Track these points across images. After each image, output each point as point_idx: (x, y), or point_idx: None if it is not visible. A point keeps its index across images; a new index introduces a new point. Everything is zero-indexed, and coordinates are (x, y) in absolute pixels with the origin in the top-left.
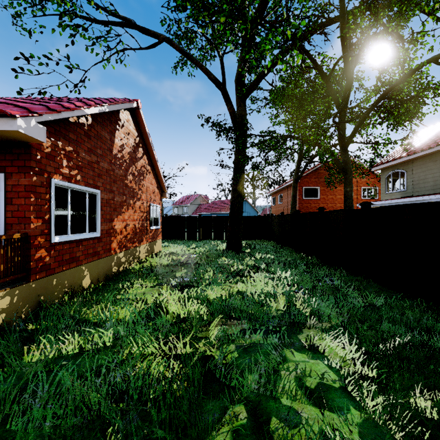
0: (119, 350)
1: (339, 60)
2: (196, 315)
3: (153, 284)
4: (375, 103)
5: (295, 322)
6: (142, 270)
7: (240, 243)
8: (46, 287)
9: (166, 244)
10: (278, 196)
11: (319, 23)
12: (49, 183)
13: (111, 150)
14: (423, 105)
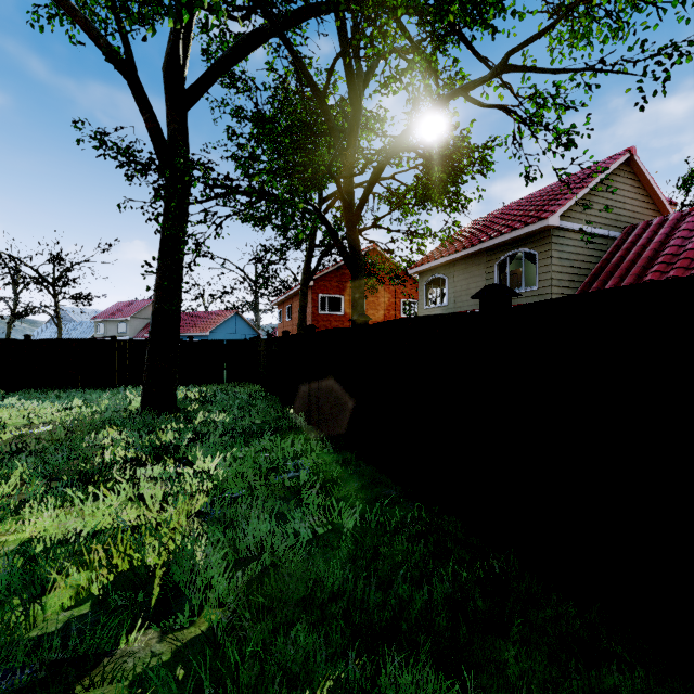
0: None
1: (335, 62)
2: None
3: None
4: (389, 151)
5: (36, 686)
6: None
7: (174, 393)
8: None
9: (12, 401)
10: (286, 308)
11: None
12: None
13: None
14: (459, 174)
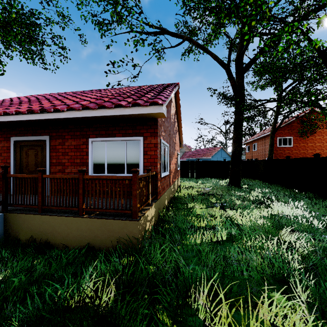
0: (239, 242)
1: None
2: (268, 226)
3: (206, 206)
4: None
5: None
6: (184, 197)
7: (240, 180)
8: (159, 204)
9: None
10: (252, 145)
11: (312, 9)
12: (160, 141)
13: (170, 118)
14: None
